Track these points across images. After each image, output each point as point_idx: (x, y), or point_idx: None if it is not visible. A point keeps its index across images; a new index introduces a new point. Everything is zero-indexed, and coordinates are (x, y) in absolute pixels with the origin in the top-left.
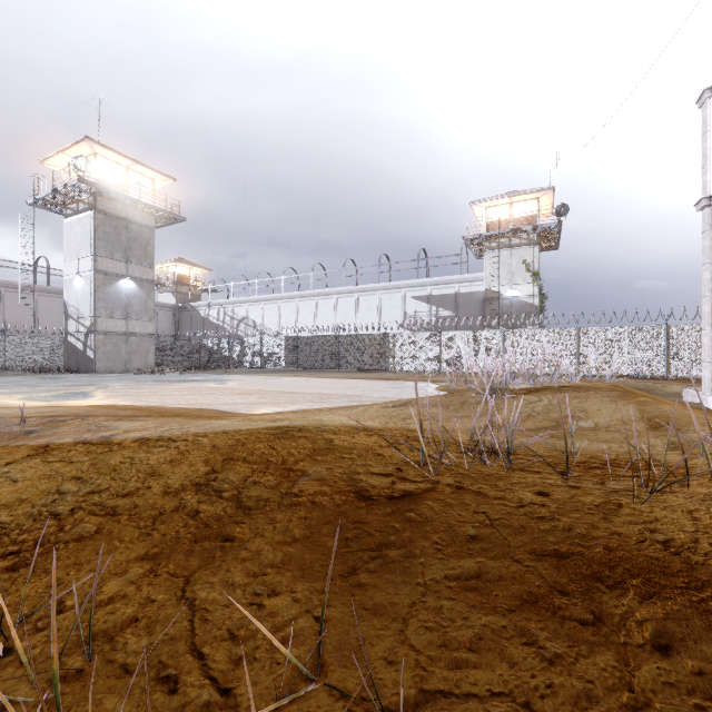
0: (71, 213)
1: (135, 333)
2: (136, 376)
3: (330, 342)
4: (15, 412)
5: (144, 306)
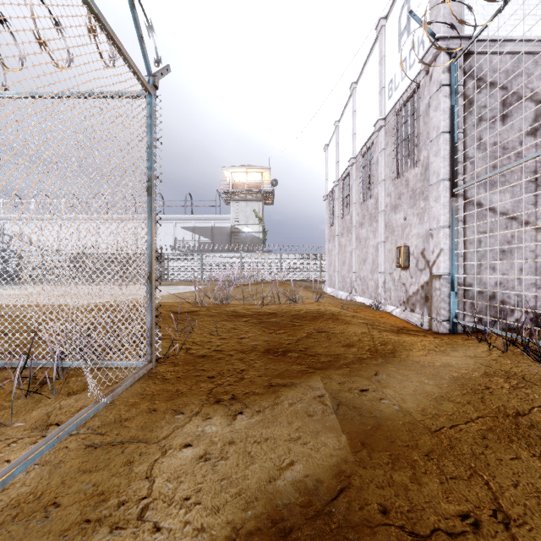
0: None
1: None
2: None
3: (115, 258)
4: None
5: None
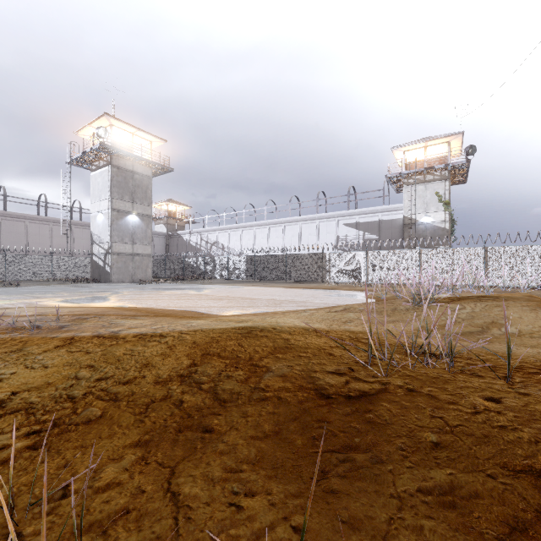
0: (95, 168)
1: (138, 253)
2: (139, 285)
3: (280, 259)
4: (54, 311)
5: (144, 234)
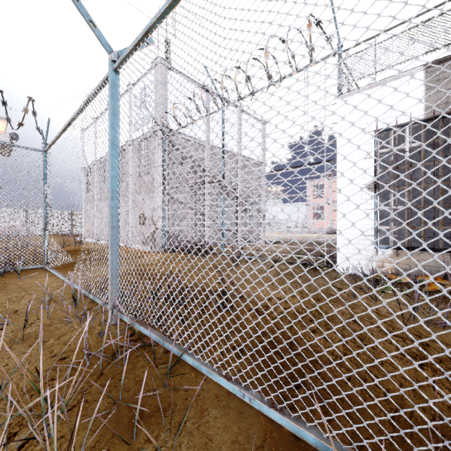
0: None
1: None
2: None
3: None
4: None
5: None
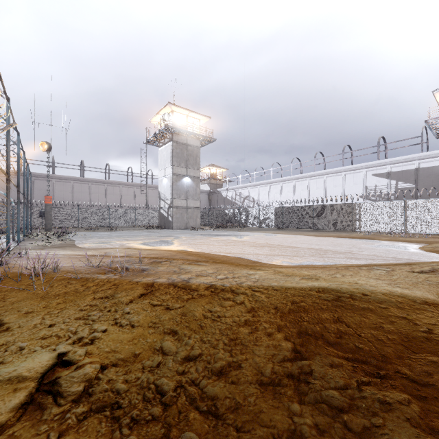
0: (162, 144)
1: (190, 207)
2: (191, 231)
3: (307, 210)
4: (137, 253)
5: (194, 192)
